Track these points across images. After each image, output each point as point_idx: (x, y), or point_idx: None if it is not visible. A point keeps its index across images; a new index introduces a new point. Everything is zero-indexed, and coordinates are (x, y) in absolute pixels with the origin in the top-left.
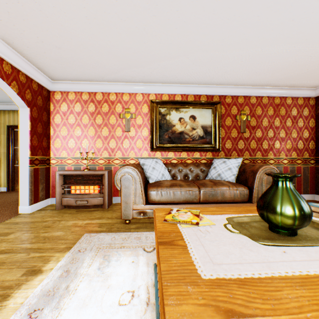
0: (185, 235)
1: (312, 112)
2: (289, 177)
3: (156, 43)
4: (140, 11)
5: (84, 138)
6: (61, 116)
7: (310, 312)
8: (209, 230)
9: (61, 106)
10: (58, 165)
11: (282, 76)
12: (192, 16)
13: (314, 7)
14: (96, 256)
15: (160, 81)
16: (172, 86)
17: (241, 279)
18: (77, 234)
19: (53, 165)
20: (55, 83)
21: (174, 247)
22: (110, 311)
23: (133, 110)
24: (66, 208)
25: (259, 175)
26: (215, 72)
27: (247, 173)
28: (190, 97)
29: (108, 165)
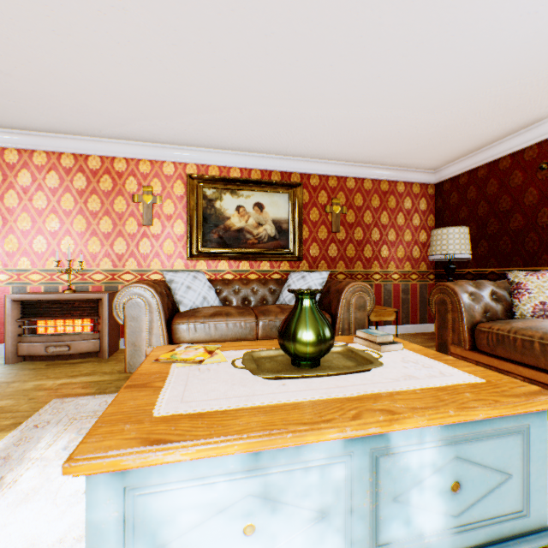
0: (173, 375)
1: (432, 205)
2: (309, 294)
3: (185, 86)
4: (149, 35)
5: (65, 236)
6: (19, 195)
7: (248, 432)
8: (212, 368)
9: (18, 176)
10: (12, 284)
11: (386, 150)
12: (234, 53)
13: (401, 64)
14: (66, 431)
15: (204, 145)
16: (225, 154)
17: (201, 413)
18: (38, 402)
19: (2, 283)
20: (5, 134)
21: (145, 389)
22: (68, 502)
23: (158, 189)
24: (27, 360)
25: (346, 296)
26: (289, 138)
27: (332, 293)
28: (255, 173)
29: (112, 283)
